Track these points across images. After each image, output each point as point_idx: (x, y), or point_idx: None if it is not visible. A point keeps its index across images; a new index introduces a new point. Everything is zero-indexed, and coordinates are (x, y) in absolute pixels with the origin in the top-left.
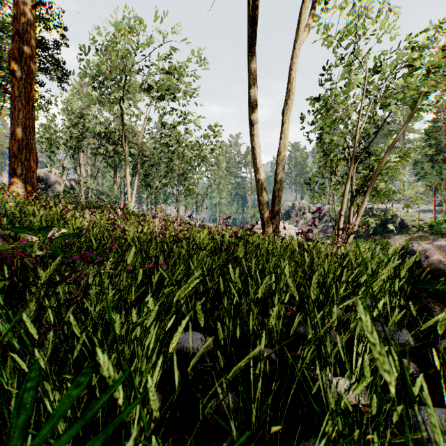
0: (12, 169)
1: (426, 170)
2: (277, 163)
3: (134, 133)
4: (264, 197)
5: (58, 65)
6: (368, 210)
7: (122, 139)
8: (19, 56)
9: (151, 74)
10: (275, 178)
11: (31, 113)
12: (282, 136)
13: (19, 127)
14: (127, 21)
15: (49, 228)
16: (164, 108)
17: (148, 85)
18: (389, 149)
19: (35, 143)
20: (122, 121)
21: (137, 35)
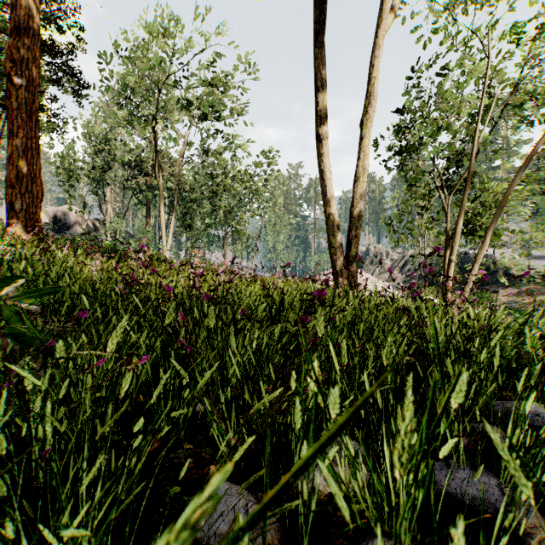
0: (9, 203)
1: (538, 205)
2: (354, 192)
3: (171, 162)
4: (337, 238)
5: (73, 74)
6: (464, 256)
7: (155, 169)
8: (19, 57)
9: (191, 87)
10: (352, 212)
11: (33, 131)
12: (361, 155)
13: (18, 149)
14: (161, 19)
15: (11, 281)
16: (208, 130)
17: (187, 101)
18: (522, 166)
19: (40, 170)
20: (156, 146)
21: (173, 37)
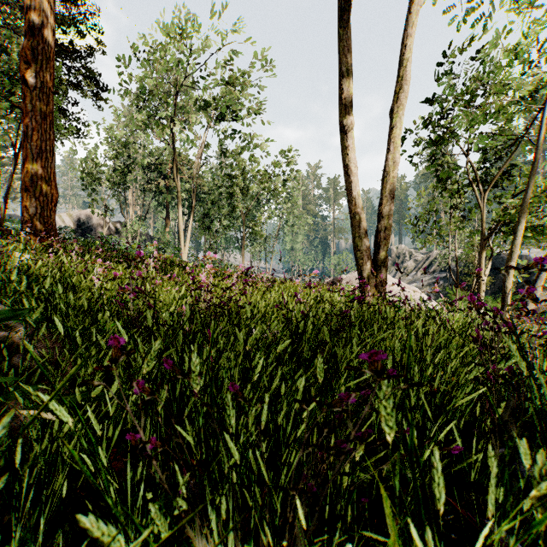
0: (23, 207)
1: None
2: (383, 188)
3: (190, 164)
4: (363, 240)
5: (92, 77)
6: (495, 256)
7: (173, 171)
8: (33, 58)
9: (208, 87)
10: (380, 211)
11: (47, 134)
12: (391, 147)
13: (32, 152)
14: (178, 19)
15: None
16: (225, 131)
17: (205, 101)
18: None
19: (54, 173)
20: (174, 148)
21: (190, 38)
